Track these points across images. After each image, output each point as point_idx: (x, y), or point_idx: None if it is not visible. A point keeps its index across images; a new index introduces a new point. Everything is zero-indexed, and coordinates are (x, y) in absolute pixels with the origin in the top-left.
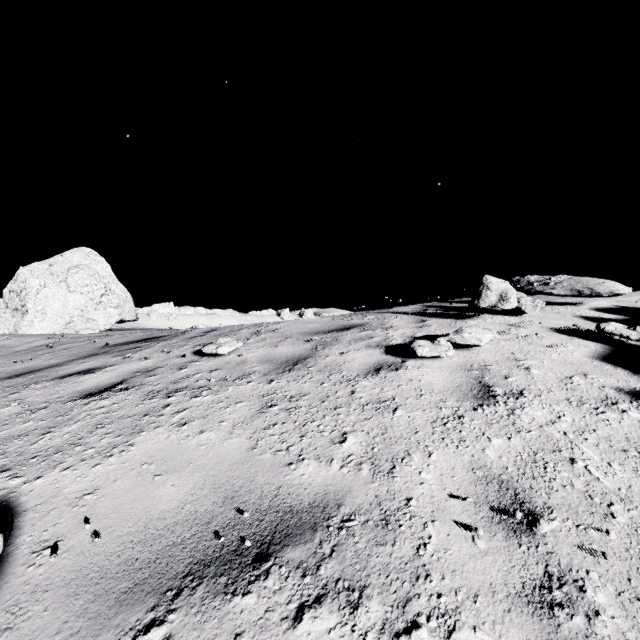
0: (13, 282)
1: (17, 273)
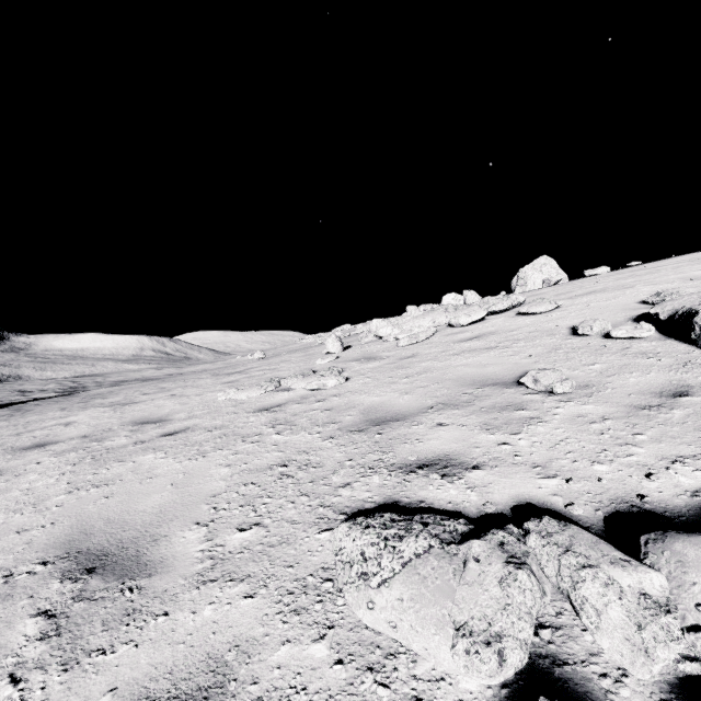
0: (520, 274)
1: (521, 271)
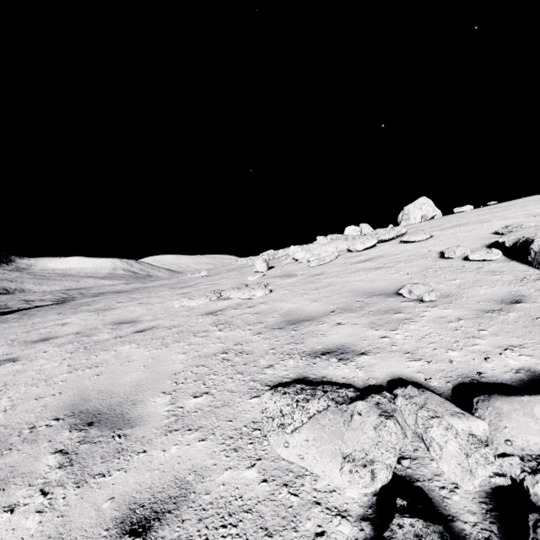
0: (404, 211)
1: (405, 208)
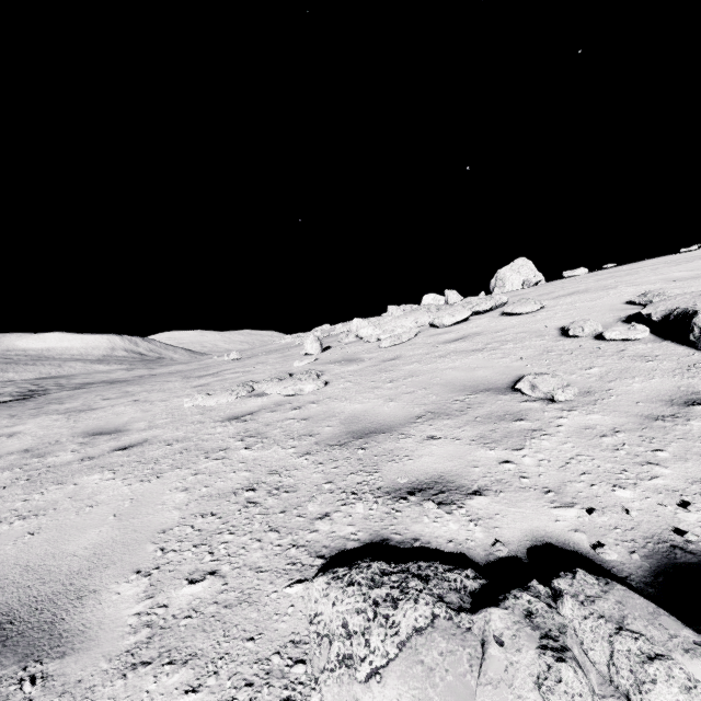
0: (498, 276)
1: (499, 272)
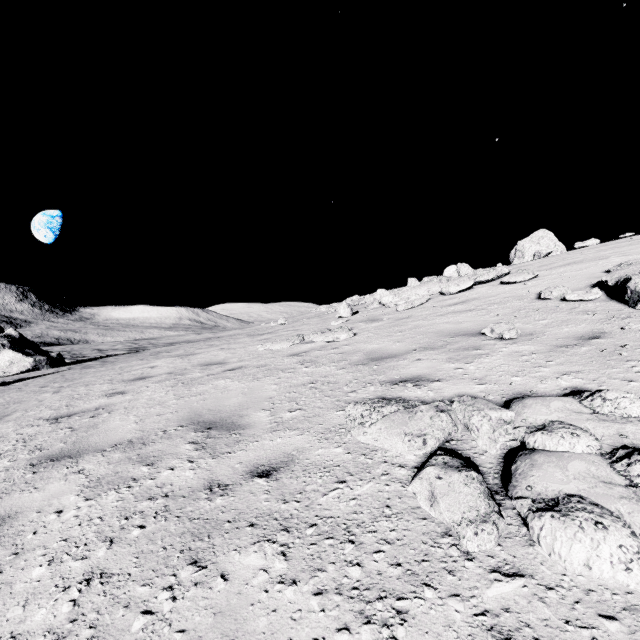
0: (517, 247)
1: (519, 244)
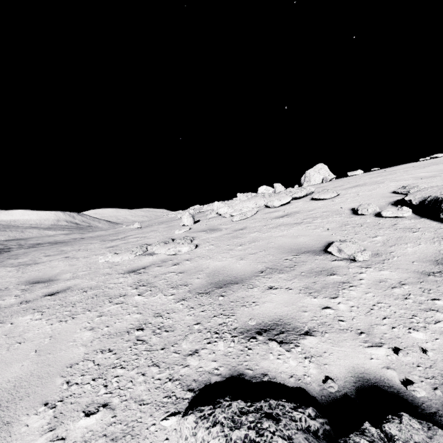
0: (306, 174)
1: (307, 172)
